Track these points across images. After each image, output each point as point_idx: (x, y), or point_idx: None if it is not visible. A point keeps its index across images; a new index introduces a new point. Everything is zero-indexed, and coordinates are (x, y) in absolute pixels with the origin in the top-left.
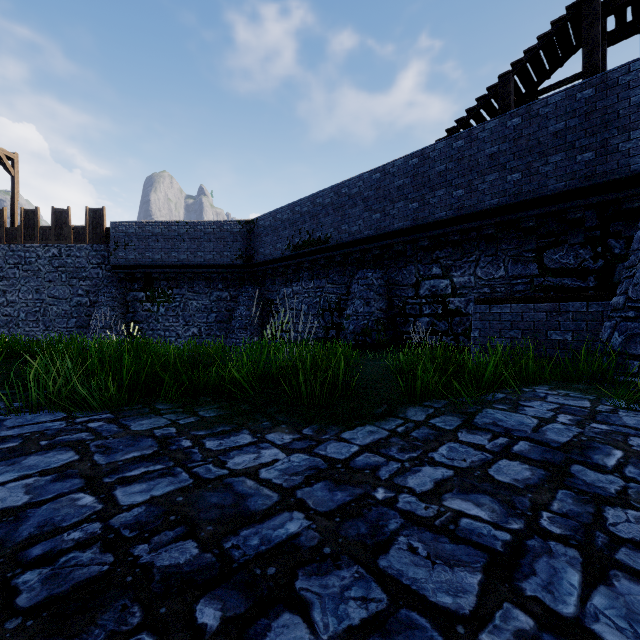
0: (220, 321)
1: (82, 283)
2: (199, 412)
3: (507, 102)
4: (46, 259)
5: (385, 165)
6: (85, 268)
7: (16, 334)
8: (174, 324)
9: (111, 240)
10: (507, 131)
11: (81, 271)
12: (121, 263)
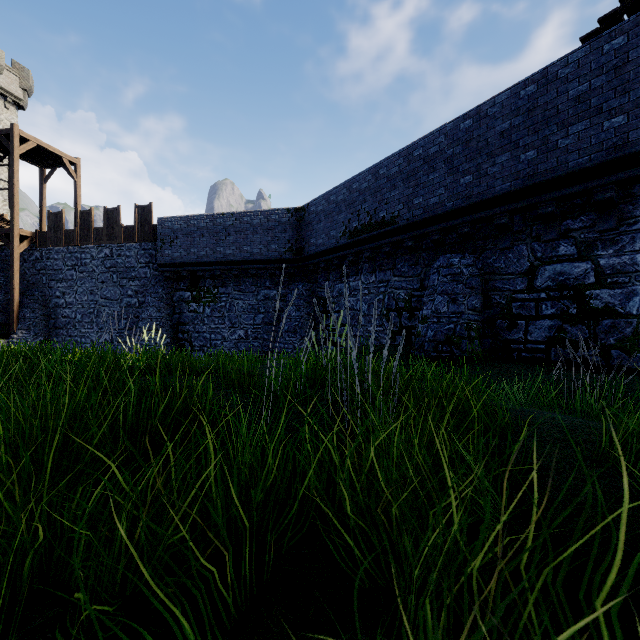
0: (268, 323)
1: (131, 283)
2: None
3: None
4: (99, 260)
5: (480, 106)
6: (134, 268)
7: (73, 335)
8: (220, 326)
9: (157, 237)
10: None
11: (130, 271)
12: (167, 261)
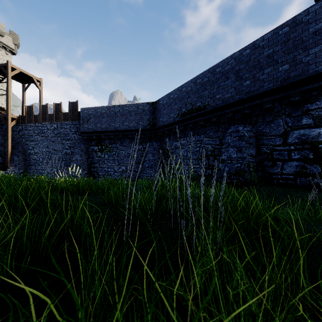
0: (137, 163)
1: (67, 142)
2: None
3: None
4: (51, 130)
5: (255, 41)
6: (69, 134)
7: (38, 169)
8: (112, 164)
9: (80, 118)
10: None
11: (67, 136)
12: (85, 130)
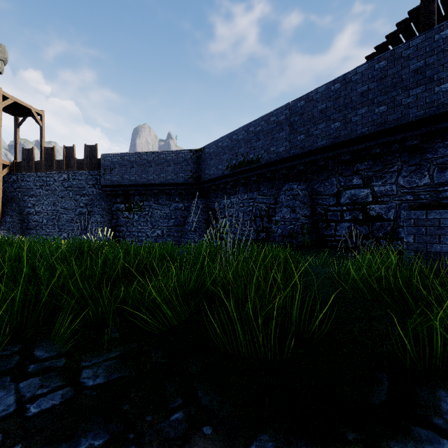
0: (177, 225)
1: (82, 198)
2: (83, 371)
3: (430, 21)
4: (59, 182)
5: (309, 93)
6: (84, 188)
7: (41, 234)
8: (144, 227)
9: (101, 167)
10: (435, 44)
11: (82, 190)
12: (108, 183)
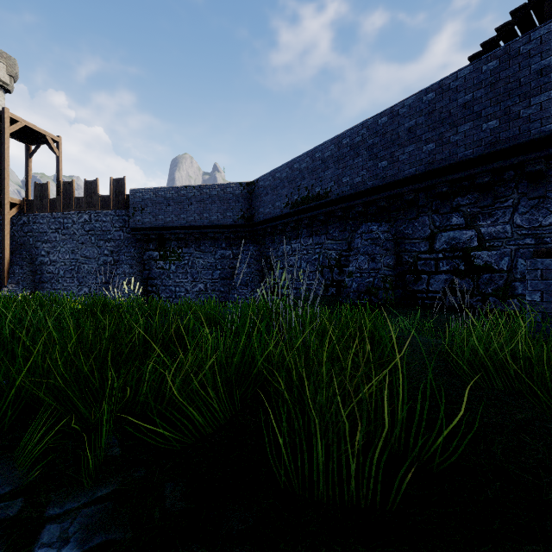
0: (224, 278)
1: (107, 244)
2: (45, 528)
3: None
4: (79, 224)
5: (393, 106)
6: (110, 231)
7: (57, 288)
8: (183, 280)
9: (130, 205)
10: None
11: (107, 234)
12: (138, 226)
